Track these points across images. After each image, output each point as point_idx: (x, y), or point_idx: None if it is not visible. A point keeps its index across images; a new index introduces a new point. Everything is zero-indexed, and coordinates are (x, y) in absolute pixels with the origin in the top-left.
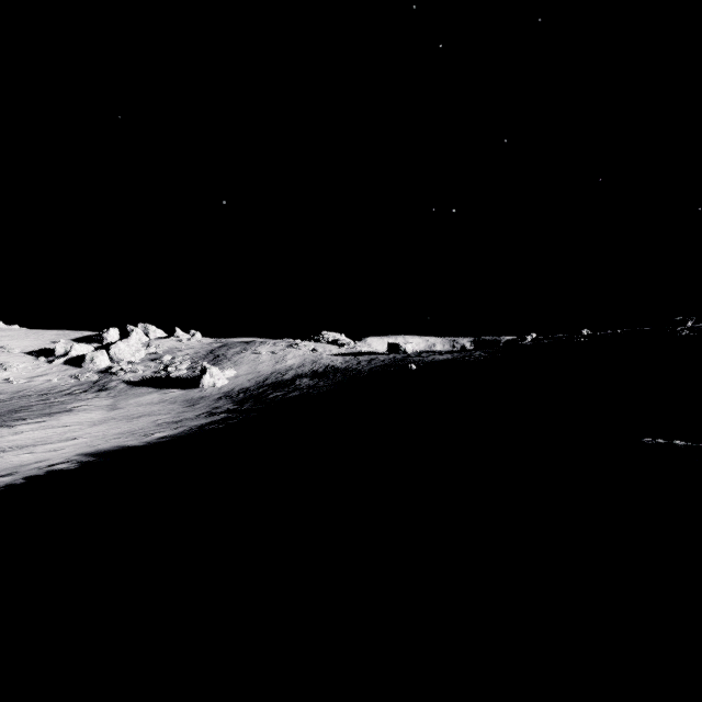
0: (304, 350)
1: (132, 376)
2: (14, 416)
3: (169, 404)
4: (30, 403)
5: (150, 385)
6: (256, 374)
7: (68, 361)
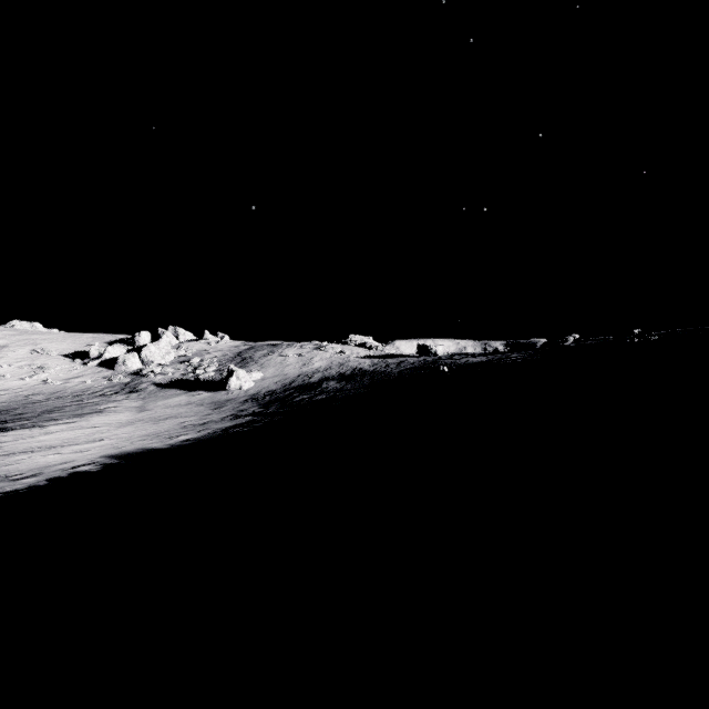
0: (331, 352)
1: (161, 378)
2: (48, 416)
3: (196, 406)
4: (64, 403)
5: (179, 387)
6: (282, 377)
7: (102, 363)
